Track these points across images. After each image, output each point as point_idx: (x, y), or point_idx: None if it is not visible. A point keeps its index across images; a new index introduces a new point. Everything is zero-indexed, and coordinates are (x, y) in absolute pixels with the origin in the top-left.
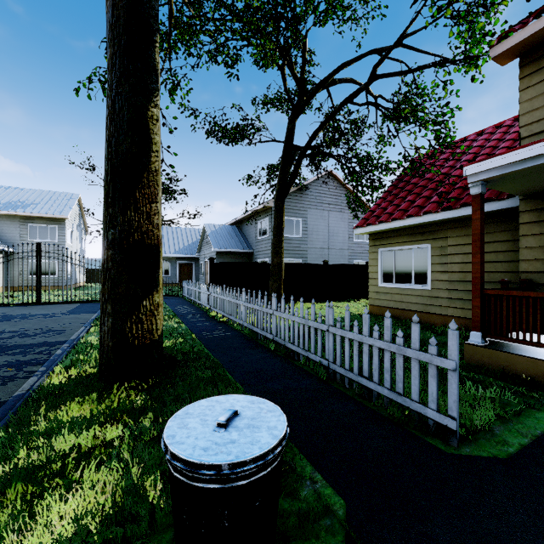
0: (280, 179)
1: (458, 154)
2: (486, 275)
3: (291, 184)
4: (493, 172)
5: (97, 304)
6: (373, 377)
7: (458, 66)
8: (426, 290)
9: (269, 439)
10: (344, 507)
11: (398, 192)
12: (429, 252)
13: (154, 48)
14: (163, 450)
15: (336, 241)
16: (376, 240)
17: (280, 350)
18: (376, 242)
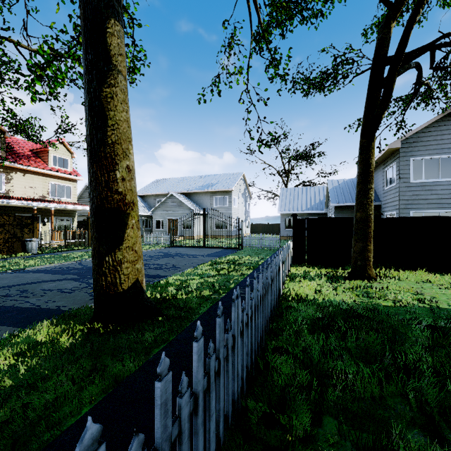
0: (366, 110)
1: None
2: None
3: (380, 111)
4: None
5: (231, 250)
6: None
7: None
8: None
9: None
10: None
11: None
12: None
13: (105, 35)
14: None
15: None
16: None
17: None
18: None
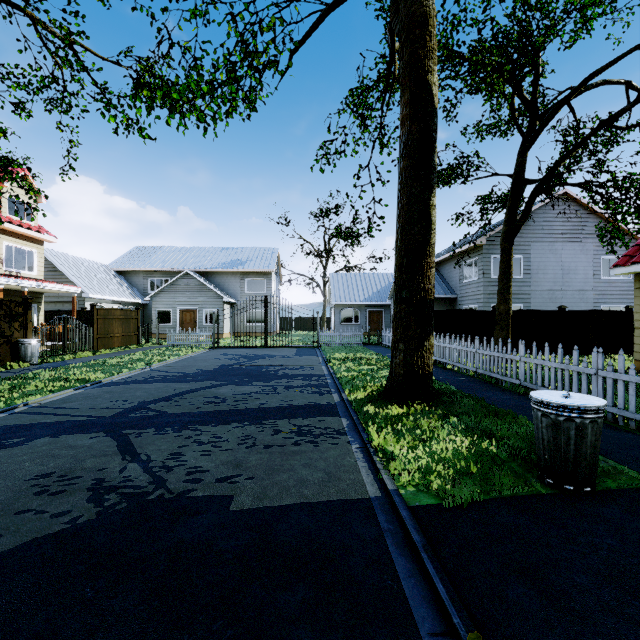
0: (508, 219)
1: None
2: None
3: (521, 223)
4: None
5: (310, 349)
6: None
7: None
8: None
9: (599, 402)
10: (637, 474)
11: None
12: None
13: (434, 153)
14: (539, 401)
15: (572, 281)
16: None
17: None
18: None
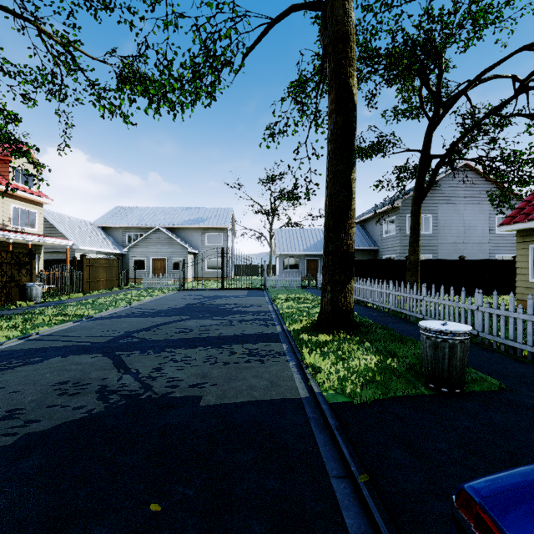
0: (417, 187)
1: None
2: None
3: (427, 190)
4: None
5: (259, 291)
6: (517, 339)
7: None
8: None
9: (466, 328)
10: (497, 381)
11: None
12: None
13: (354, 139)
14: (424, 328)
15: (472, 235)
16: (525, 236)
17: None
18: (526, 239)
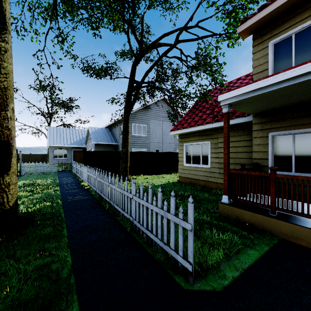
0: (127, 101)
1: (223, 89)
2: (238, 160)
3: (133, 103)
4: (233, 99)
5: None
6: (153, 231)
7: (228, 41)
8: (208, 168)
9: None
10: None
11: (195, 111)
12: (209, 146)
13: None
14: None
15: (166, 138)
16: (182, 138)
17: (111, 209)
18: (182, 140)
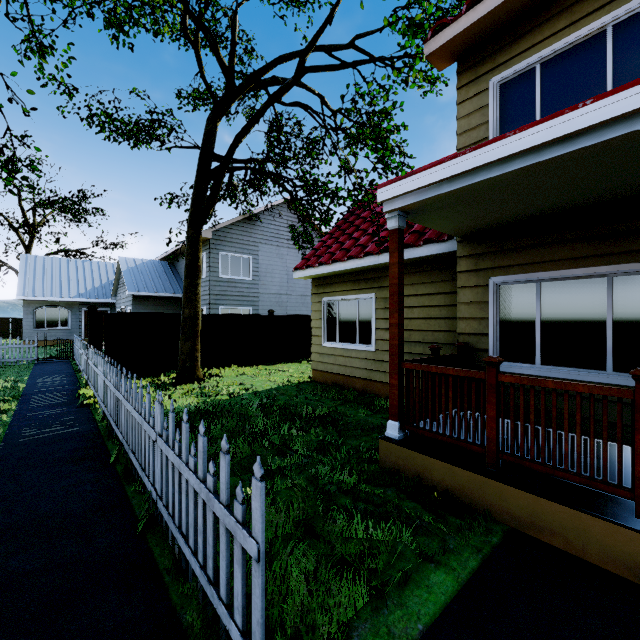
0: (195, 199)
1: None
2: (430, 335)
3: (209, 206)
4: (409, 199)
5: None
6: (189, 538)
7: (417, 85)
8: (370, 351)
9: None
10: None
11: (346, 227)
12: (374, 303)
13: None
14: None
15: (296, 286)
16: (319, 286)
17: (122, 463)
18: (320, 289)
